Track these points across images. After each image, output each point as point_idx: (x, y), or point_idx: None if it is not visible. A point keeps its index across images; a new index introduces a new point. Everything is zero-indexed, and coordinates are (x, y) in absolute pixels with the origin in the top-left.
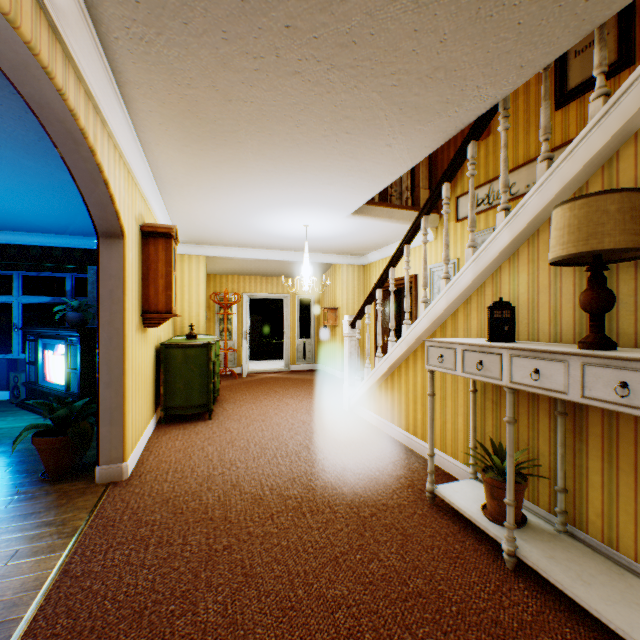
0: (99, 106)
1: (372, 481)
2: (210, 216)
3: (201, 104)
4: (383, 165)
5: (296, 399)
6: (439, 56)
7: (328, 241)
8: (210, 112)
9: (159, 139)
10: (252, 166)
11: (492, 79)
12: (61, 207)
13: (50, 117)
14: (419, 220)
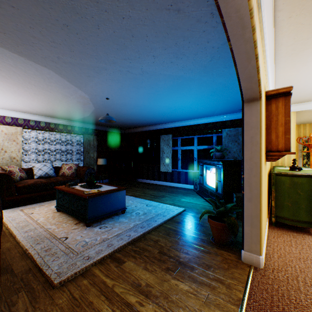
0: None
1: None
2: (311, 75)
3: None
4: None
5: None
6: None
7: None
8: None
9: (292, 10)
10: None
11: None
12: (213, 101)
13: (230, 12)
14: None
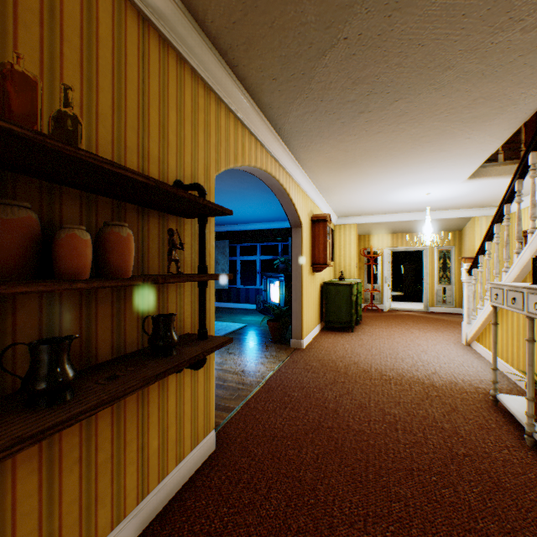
0: (290, 175)
1: (451, 383)
2: (352, 200)
3: (333, 157)
4: (472, 148)
5: (421, 331)
6: (470, 96)
7: (456, 200)
8: (339, 158)
9: (317, 174)
10: (370, 172)
11: (532, 86)
12: (276, 210)
13: (274, 188)
14: (512, 184)
